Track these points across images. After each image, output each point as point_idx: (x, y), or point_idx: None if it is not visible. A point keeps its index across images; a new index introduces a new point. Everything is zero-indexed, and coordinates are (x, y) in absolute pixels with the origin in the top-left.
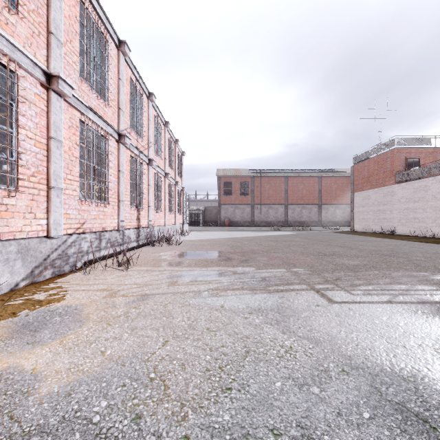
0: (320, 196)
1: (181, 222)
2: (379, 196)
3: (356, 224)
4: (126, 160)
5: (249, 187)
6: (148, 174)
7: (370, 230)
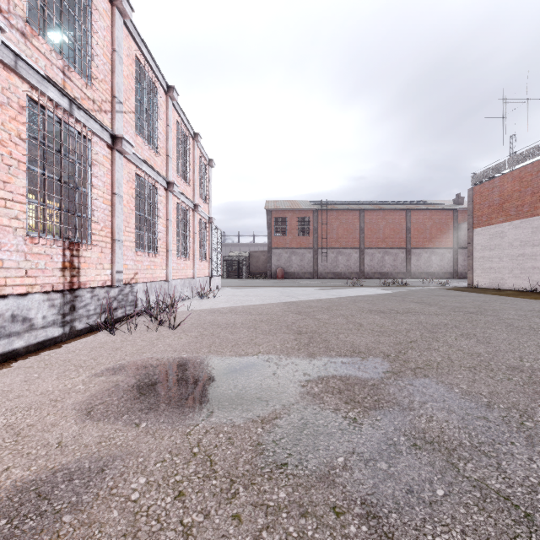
0: (409, 238)
1: (208, 273)
2: (524, 233)
3: (477, 276)
4: (0, 99)
5: (310, 224)
6: (112, 171)
7: (504, 286)
